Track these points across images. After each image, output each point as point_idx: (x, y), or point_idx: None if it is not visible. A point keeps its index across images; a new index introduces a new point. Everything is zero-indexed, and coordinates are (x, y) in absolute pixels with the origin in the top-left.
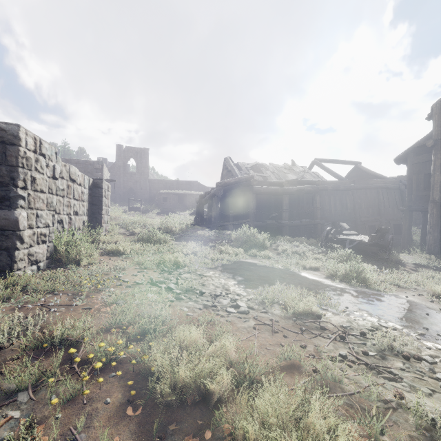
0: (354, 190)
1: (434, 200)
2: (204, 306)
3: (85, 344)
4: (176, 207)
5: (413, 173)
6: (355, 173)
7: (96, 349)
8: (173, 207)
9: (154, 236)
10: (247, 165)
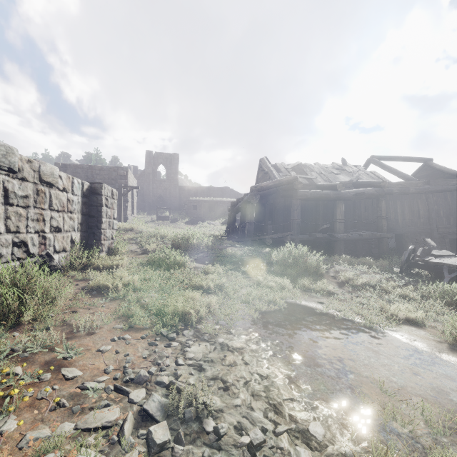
0: (429, 193)
1: None
2: None
3: None
4: (206, 216)
5: None
6: (423, 172)
7: None
8: (203, 216)
9: (167, 257)
10: (287, 166)
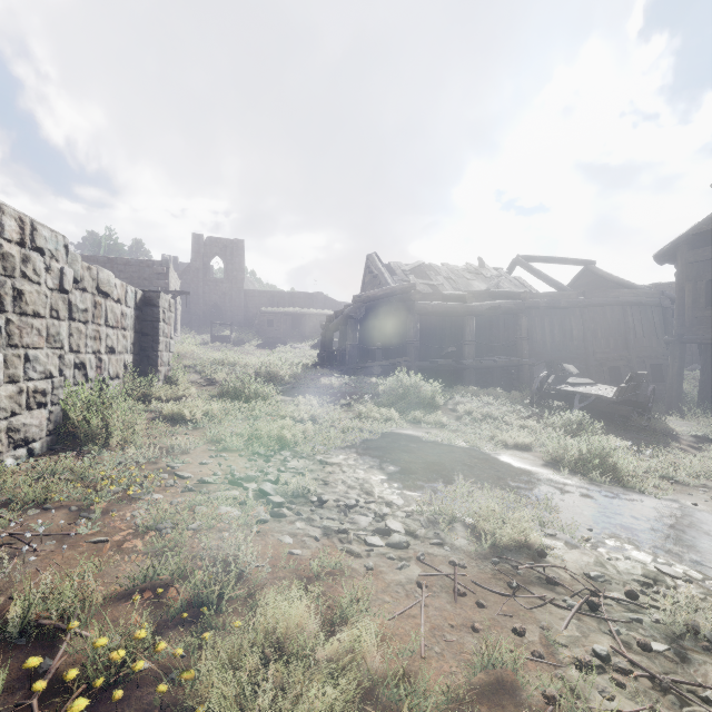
0: (584, 308)
1: None
2: (325, 531)
3: (70, 635)
4: (288, 336)
5: (687, 279)
6: (584, 279)
7: (92, 649)
8: (283, 336)
9: (246, 387)
10: (405, 267)
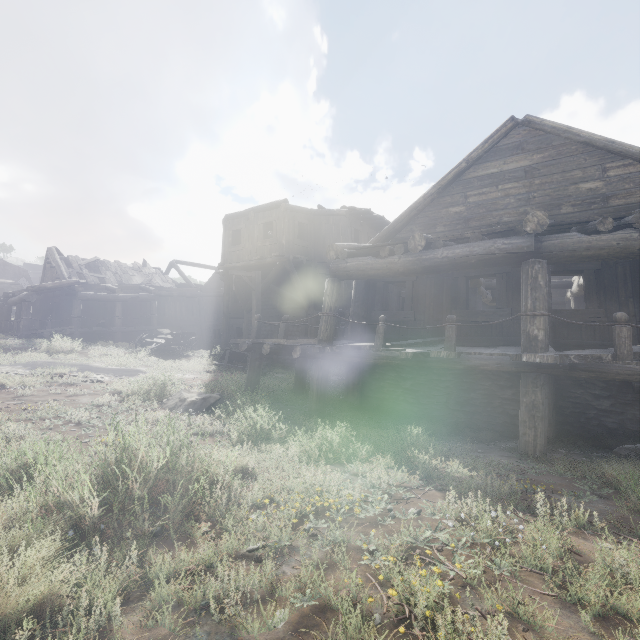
0: (201, 297)
1: (224, 313)
2: None
3: None
4: None
5: (230, 289)
6: (216, 278)
7: None
8: None
9: None
10: (81, 262)
